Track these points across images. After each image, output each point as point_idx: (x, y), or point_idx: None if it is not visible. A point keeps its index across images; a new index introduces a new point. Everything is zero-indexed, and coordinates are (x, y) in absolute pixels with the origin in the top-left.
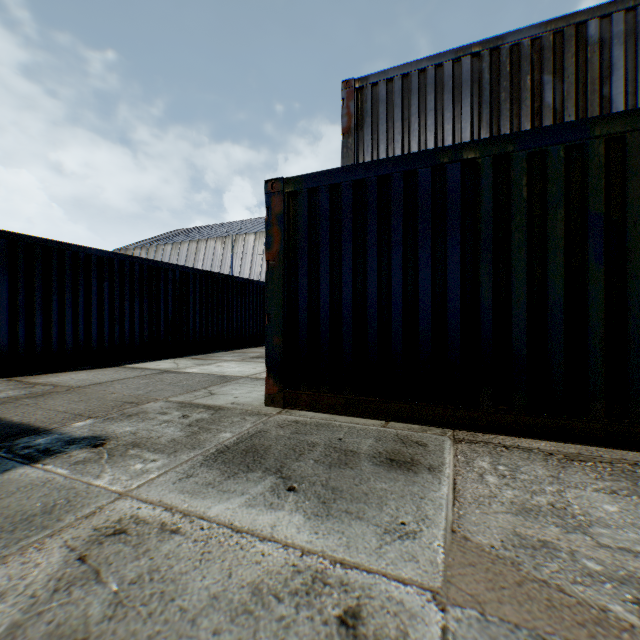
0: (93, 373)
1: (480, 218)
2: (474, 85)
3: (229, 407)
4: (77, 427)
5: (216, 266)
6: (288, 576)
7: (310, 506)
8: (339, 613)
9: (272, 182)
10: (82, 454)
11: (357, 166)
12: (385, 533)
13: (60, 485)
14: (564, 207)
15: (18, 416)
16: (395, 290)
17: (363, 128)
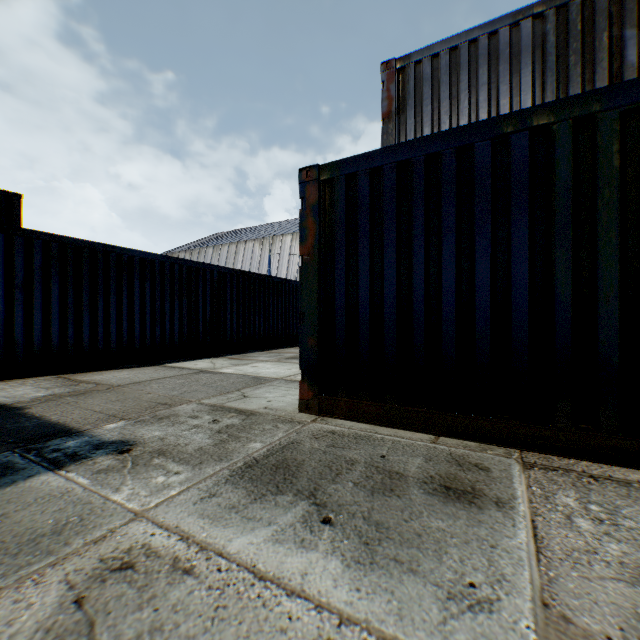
0: (134, 372)
1: (554, 196)
2: (535, 51)
3: (261, 412)
4: (108, 429)
5: (254, 267)
6: None
7: (349, 547)
8: None
9: (306, 170)
10: (106, 461)
11: (401, 145)
12: (449, 598)
13: (77, 498)
14: None
15: (56, 415)
16: (446, 285)
17: (405, 111)
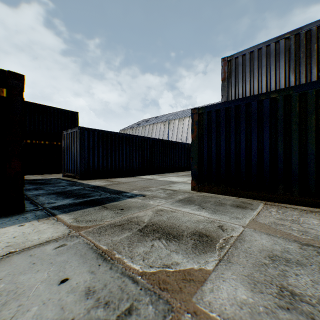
0: (126, 178)
1: (277, 120)
2: (286, 52)
3: (178, 190)
4: (134, 192)
5: (161, 135)
6: (205, 220)
7: (210, 212)
8: (218, 225)
9: (193, 109)
10: (141, 197)
11: (226, 102)
12: (231, 218)
13: (141, 202)
14: (315, 114)
15: (116, 188)
16: (242, 148)
17: (231, 77)
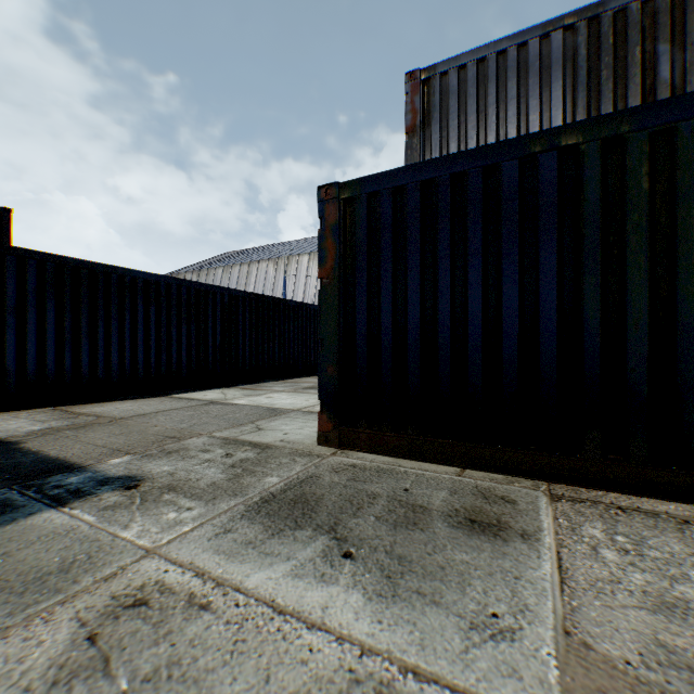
0: (138, 403)
1: (583, 219)
2: (566, 64)
3: (277, 445)
4: (113, 464)
5: (268, 289)
6: (343, 687)
7: (371, 581)
8: None
9: (326, 188)
10: (113, 497)
11: (425, 163)
12: (471, 629)
13: (83, 535)
14: None
15: (55, 450)
16: (472, 310)
17: (430, 125)
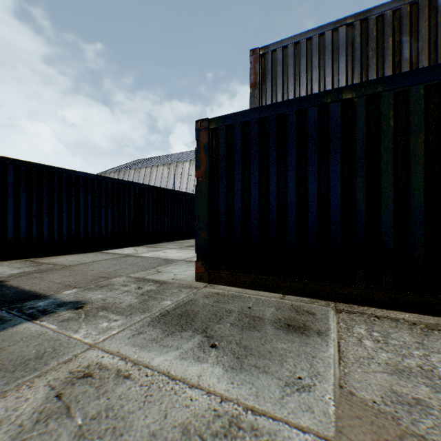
0: (80, 256)
1: (356, 143)
2: (348, 47)
3: (170, 282)
4: (66, 294)
5: (163, 184)
6: (210, 419)
7: (227, 360)
8: None
9: (200, 122)
10: (67, 314)
11: (262, 108)
12: (286, 385)
13: (50, 337)
14: (423, 133)
15: (28, 285)
16: (290, 198)
17: (265, 83)
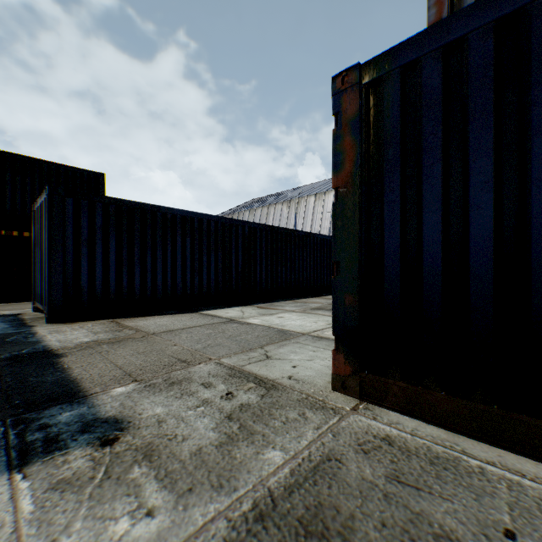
0: (173, 318)
1: None
2: None
3: (284, 385)
4: (112, 396)
5: (282, 226)
6: None
7: None
8: None
9: (342, 76)
10: (78, 460)
11: None
12: None
13: None
14: None
15: (81, 368)
16: None
17: None
